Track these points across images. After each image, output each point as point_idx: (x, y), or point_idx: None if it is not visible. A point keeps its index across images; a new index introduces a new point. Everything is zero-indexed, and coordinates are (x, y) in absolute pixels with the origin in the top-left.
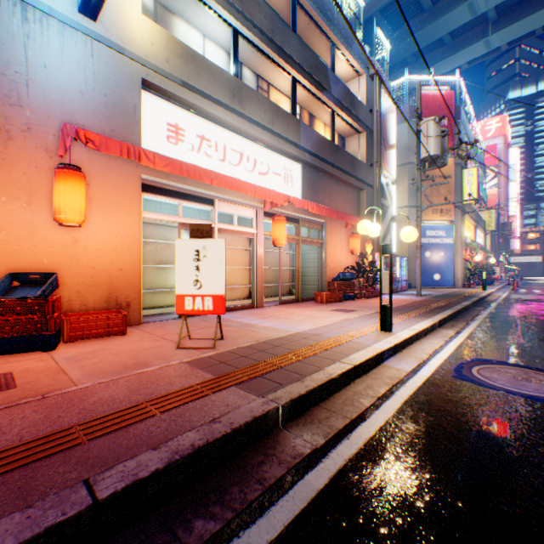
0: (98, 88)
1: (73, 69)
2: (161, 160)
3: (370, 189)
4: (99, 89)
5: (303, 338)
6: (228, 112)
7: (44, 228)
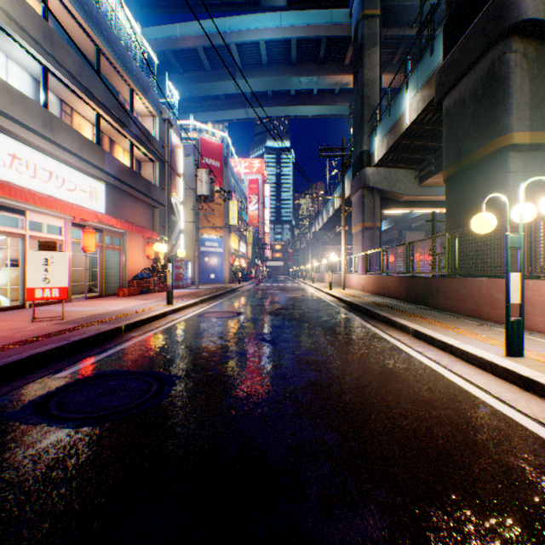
0: None
1: None
2: None
3: (163, 208)
4: None
5: (122, 311)
6: (41, 138)
7: None
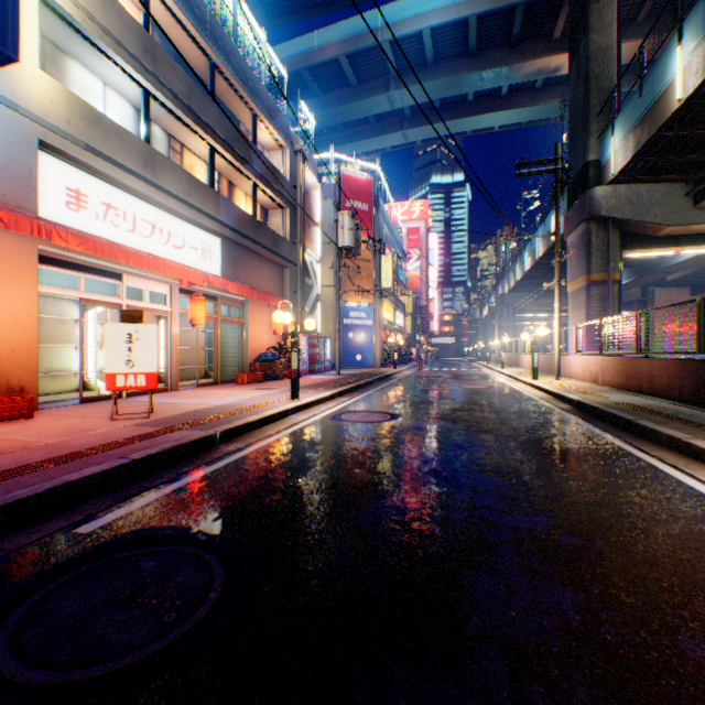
0: None
1: None
2: (75, 239)
3: (295, 268)
4: None
5: (228, 407)
6: (140, 181)
7: None
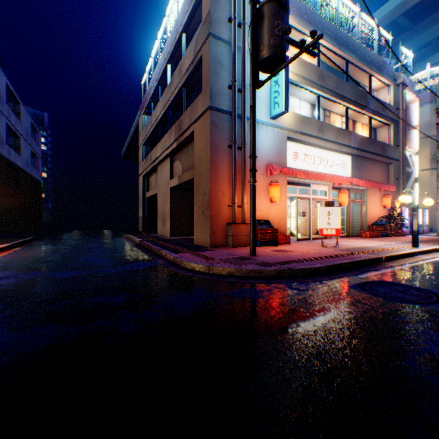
0: (274, 146)
1: (268, 141)
2: (302, 174)
3: (396, 163)
4: (274, 146)
5: (372, 247)
6: (316, 140)
7: (261, 203)
